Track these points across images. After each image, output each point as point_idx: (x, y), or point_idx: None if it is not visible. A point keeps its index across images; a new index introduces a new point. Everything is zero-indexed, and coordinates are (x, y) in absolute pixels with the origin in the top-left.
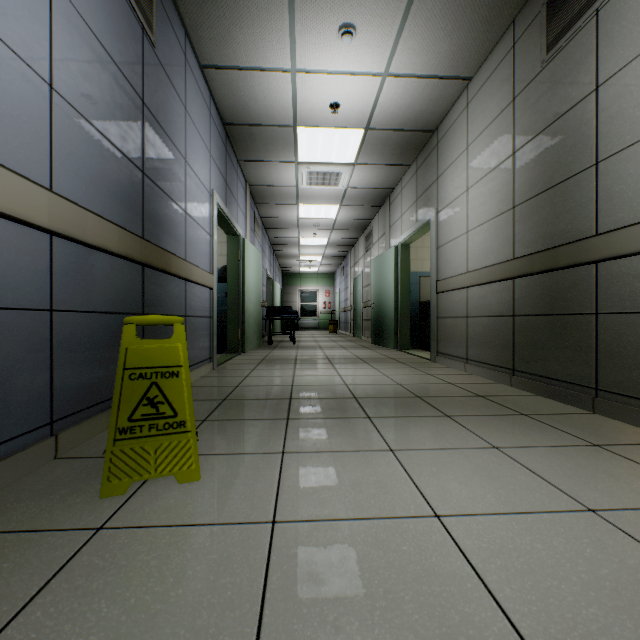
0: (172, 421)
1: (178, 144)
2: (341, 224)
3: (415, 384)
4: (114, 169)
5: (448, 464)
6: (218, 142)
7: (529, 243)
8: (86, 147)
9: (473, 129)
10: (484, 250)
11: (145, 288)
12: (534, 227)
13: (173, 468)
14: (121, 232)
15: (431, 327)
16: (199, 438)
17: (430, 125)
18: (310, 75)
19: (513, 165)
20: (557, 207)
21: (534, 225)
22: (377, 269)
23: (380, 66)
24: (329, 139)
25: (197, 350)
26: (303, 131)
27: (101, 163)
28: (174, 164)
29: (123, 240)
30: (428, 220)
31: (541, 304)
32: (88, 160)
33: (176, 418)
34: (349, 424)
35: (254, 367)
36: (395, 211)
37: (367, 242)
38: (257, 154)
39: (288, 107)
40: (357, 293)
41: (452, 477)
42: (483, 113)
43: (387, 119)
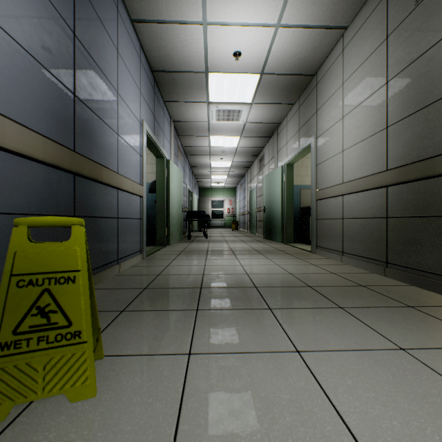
0: (65, 331)
1: (110, 78)
2: (241, 151)
3: (304, 273)
4: (41, 86)
5: (362, 373)
6: (147, 84)
7: (402, 156)
8: (7, 59)
9: (348, 68)
10: (358, 164)
11: (76, 194)
12: (407, 142)
13: (64, 385)
14: (47, 142)
15: (311, 226)
16: (112, 333)
17: (311, 70)
18: (218, 27)
19: (386, 92)
20: (432, 123)
21: (407, 140)
22: (268, 183)
23: (274, 18)
24: (232, 83)
25: (128, 245)
26: (213, 76)
27: (26, 77)
28: (106, 93)
29: (49, 149)
30: (309, 144)
31: (415, 207)
32: (9, 72)
33: (70, 328)
34: (253, 316)
35: (175, 257)
36: (282, 140)
37: (260, 164)
38: (178, 96)
39: (201, 56)
40: (252, 201)
41: (373, 395)
42: (357, 54)
43: (278, 65)
